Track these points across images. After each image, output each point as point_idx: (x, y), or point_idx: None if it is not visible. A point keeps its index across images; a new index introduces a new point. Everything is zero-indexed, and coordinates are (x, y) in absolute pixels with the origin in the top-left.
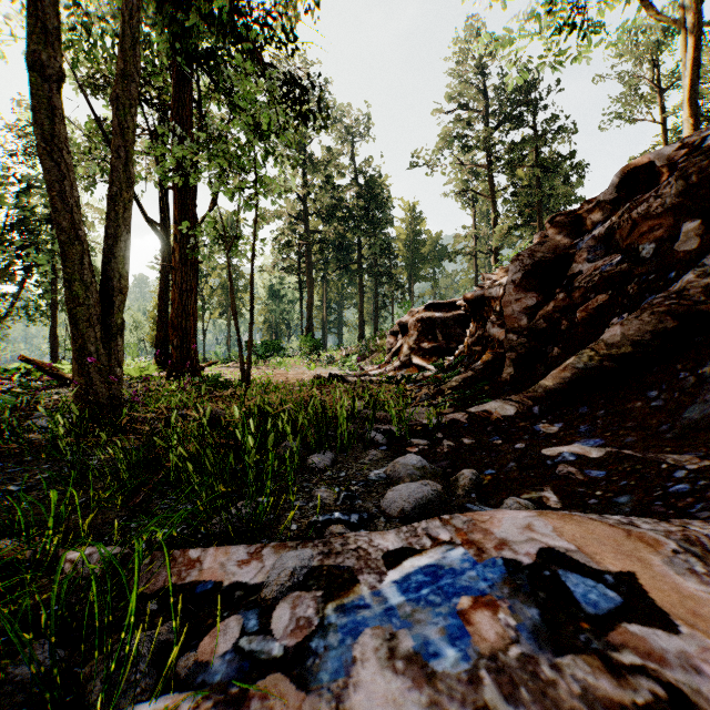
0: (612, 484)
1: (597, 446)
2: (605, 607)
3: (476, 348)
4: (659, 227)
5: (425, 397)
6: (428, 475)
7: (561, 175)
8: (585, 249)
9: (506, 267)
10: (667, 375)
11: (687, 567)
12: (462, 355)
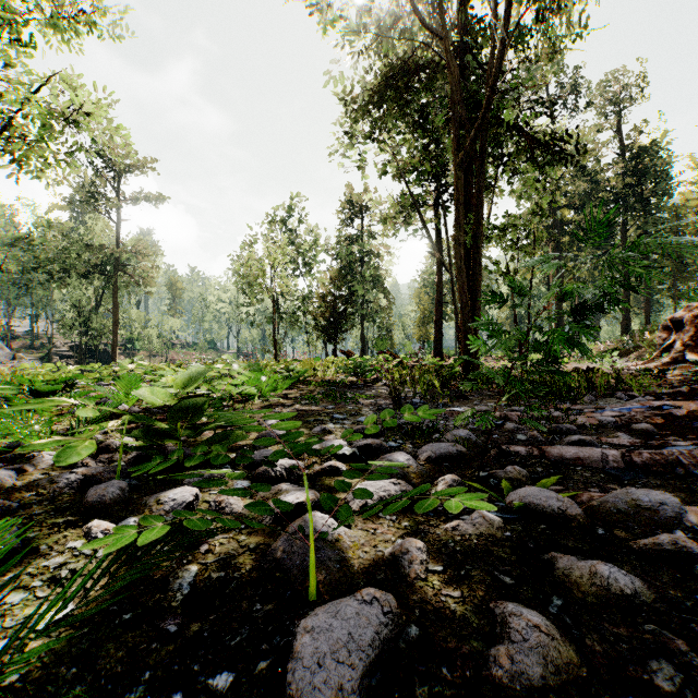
0: None
1: None
2: (668, 408)
3: None
4: None
5: (676, 385)
6: None
7: None
8: None
9: None
10: None
11: (696, 404)
12: None
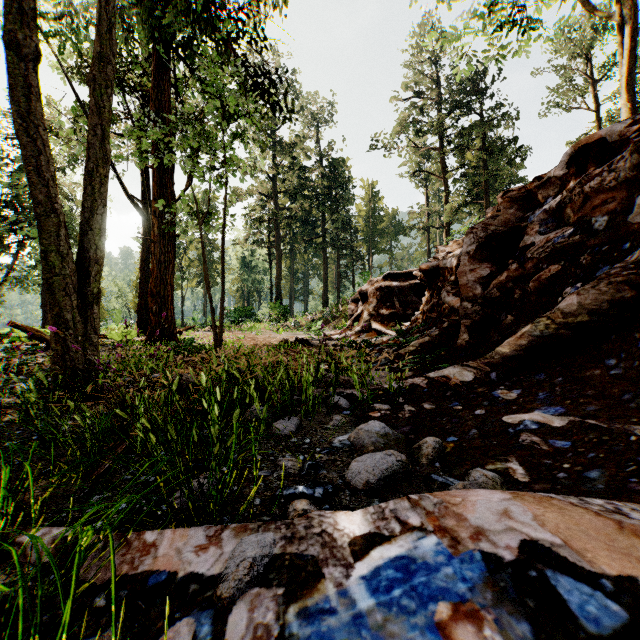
0: (580, 456)
1: (559, 414)
2: (608, 624)
3: (431, 315)
4: (612, 200)
5: (384, 361)
6: (392, 442)
7: (507, 157)
8: (536, 222)
9: (459, 240)
10: (625, 344)
11: None
12: (418, 321)
